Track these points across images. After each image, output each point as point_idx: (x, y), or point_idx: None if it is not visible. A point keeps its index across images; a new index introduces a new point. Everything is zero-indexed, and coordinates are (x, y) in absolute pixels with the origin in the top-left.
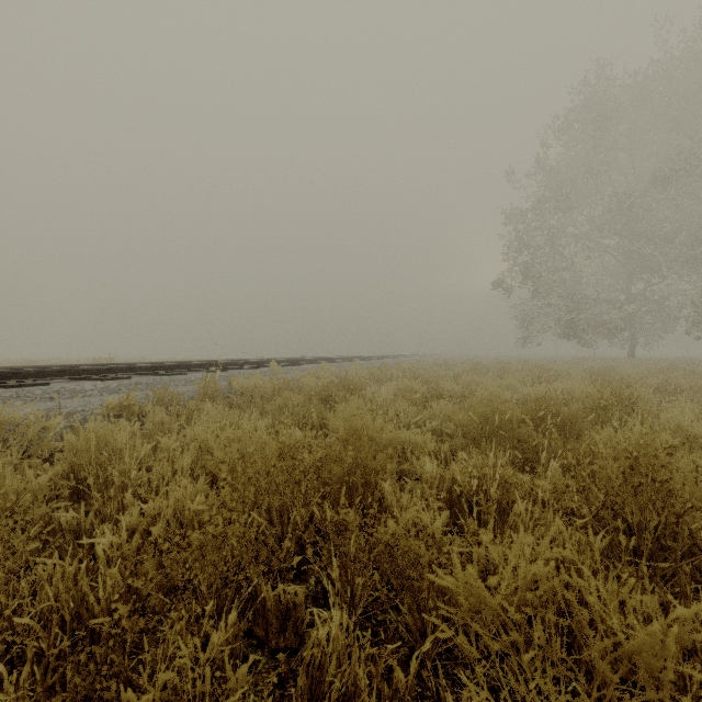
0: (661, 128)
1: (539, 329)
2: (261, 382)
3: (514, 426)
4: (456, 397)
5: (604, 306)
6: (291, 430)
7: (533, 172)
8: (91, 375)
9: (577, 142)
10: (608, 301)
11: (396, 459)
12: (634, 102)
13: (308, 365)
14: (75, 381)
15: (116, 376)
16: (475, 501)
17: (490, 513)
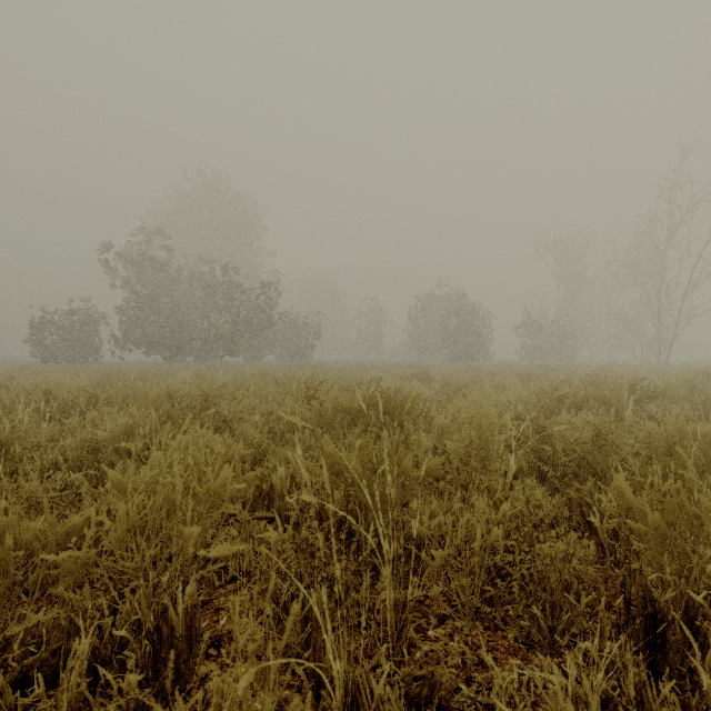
0: None
1: None
2: None
3: None
4: None
5: None
6: None
7: None
8: None
9: None
10: None
11: None
12: None
13: None
14: None
15: None
16: None
17: None
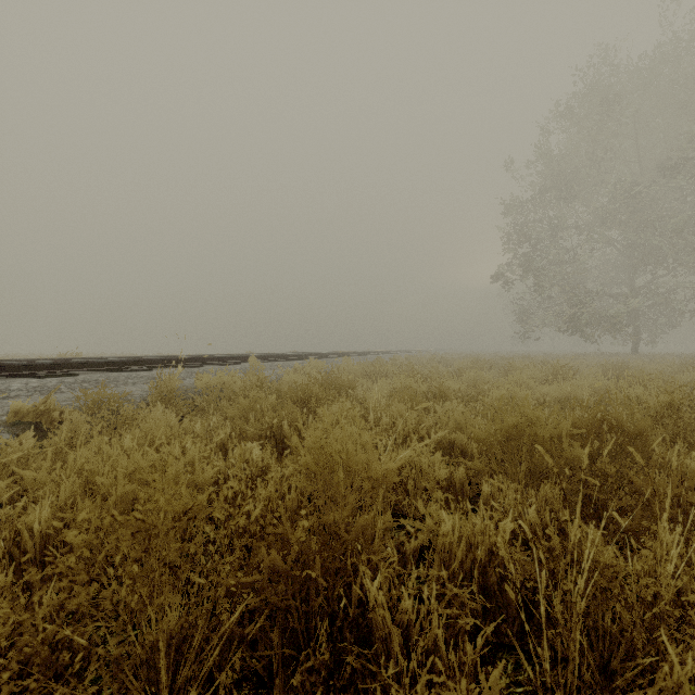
0: (668, 114)
1: (538, 324)
2: (230, 379)
3: (564, 445)
4: (465, 398)
5: (605, 300)
6: (252, 444)
7: (534, 161)
8: (29, 372)
9: (580, 128)
10: (611, 294)
11: (392, 507)
12: (640, 86)
13: (297, 361)
14: (7, 378)
15: (60, 373)
16: (532, 595)
17: (574, 639)
